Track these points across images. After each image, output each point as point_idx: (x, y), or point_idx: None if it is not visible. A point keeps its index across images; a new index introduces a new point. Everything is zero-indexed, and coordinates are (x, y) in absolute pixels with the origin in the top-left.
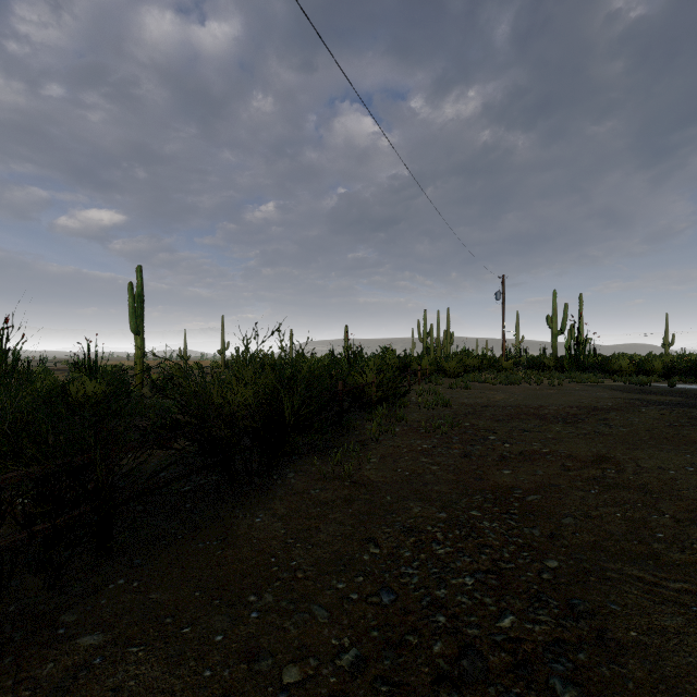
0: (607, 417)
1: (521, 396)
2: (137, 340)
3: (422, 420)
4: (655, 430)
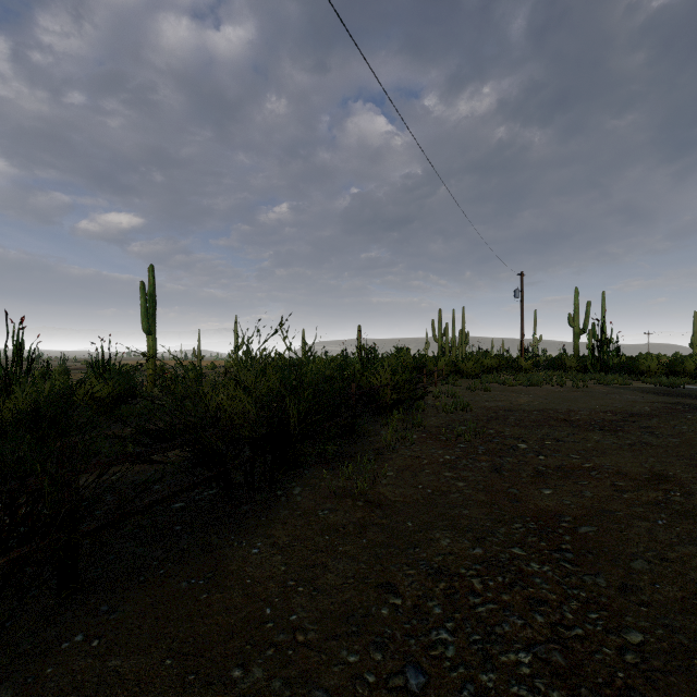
0: (649, 424)
1: (546, 399)
2: (149, 340)
3: (441, 426)
4: None
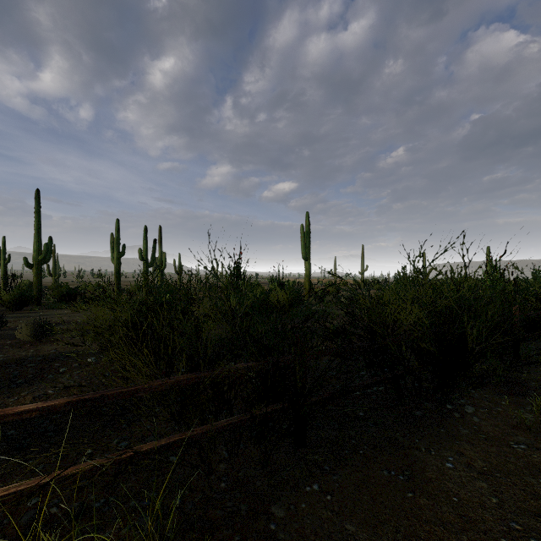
0: None
1: None
2: (306, 264)
3: None
4: None
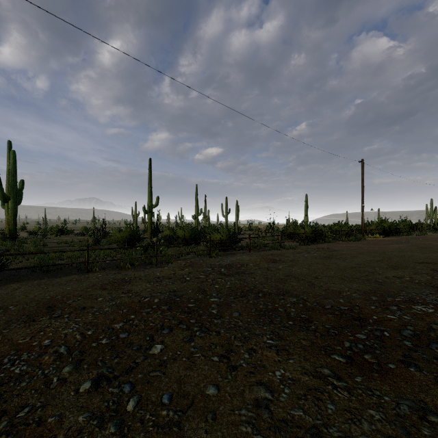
0: None
1: None
2: (306, 217)
3: None
4: None
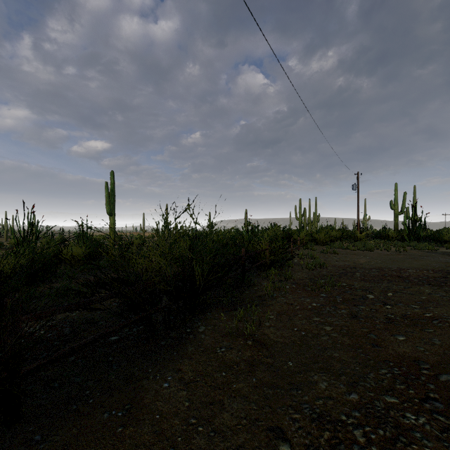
0: None
1: (379, 260)
2: (111, 219)
3: (305, 279)
4: None
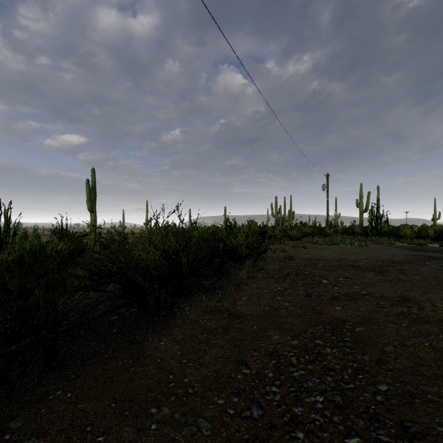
0: (403, 268)
1: (341, 253)
2: (92, 216)
3: (275, 269)
4: (439, 278)
